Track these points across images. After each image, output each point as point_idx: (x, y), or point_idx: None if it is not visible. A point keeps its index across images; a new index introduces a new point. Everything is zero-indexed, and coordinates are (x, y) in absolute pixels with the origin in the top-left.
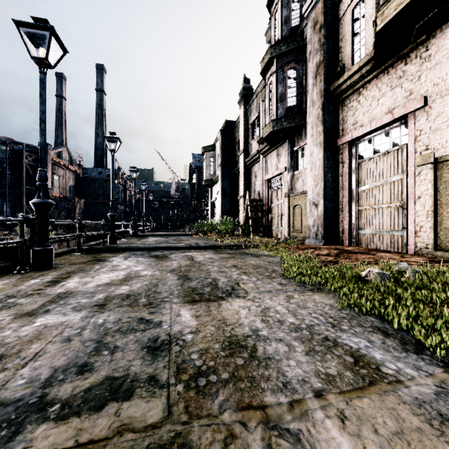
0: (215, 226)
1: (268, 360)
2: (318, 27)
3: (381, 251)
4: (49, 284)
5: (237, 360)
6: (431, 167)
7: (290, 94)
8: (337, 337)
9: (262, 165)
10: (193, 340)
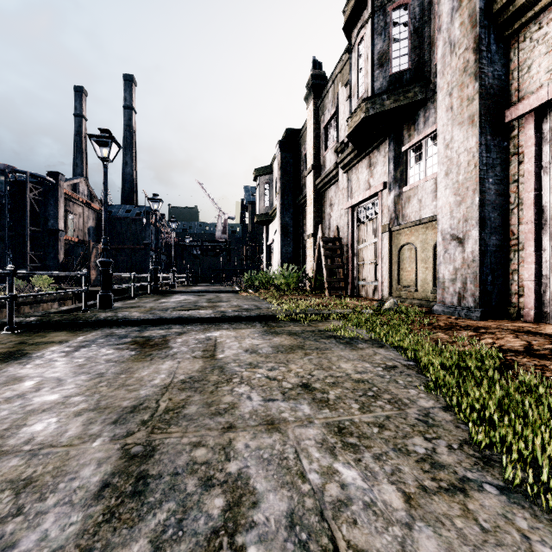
0: (270, 279)
1: None
2: None
3: None
4: None
5: None
6: None
7: (396, 52)
8: None
9: (341, 185)
10: None
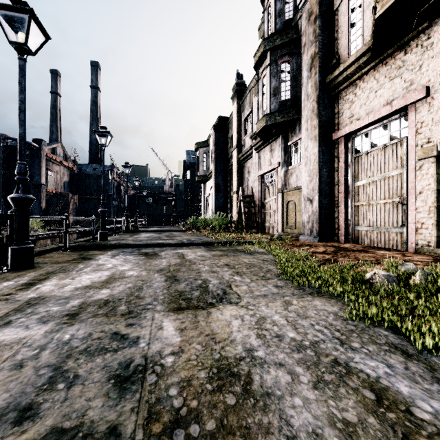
0: (208, 222)
1: (266, 398)
2: (313, 18)
3: (379, 249)
4: (22, 287)
5: (227, 397)
6: (433, 160)
7: (283, 88)
8: (348, 360)
9: (255, 160)
10: (173, 365)
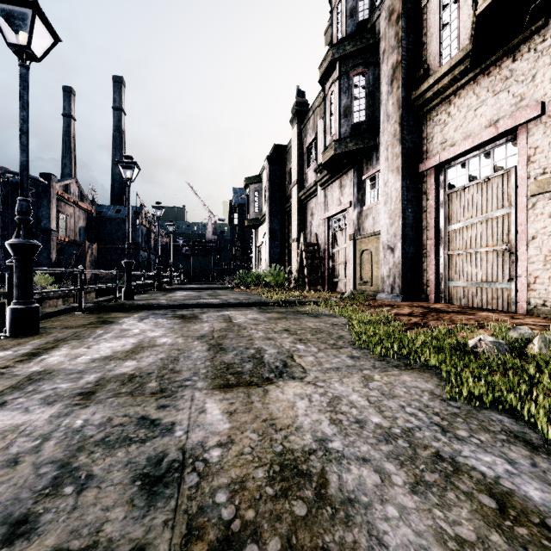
0: (260, 277)
1: (349, 506)
2: (394, 18)
3: (480, 309)
4: (23, 358)
5: (295, 505)
6: (550, 197)
7: (357, 107)
8: (455, 454)
9: (320, 199)
10: (221, 461)
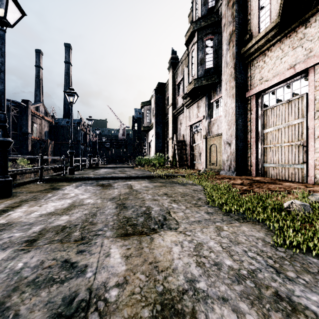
0: (150, 160)
1: None
2: (231, 4)
3: (284, 181)
4: None
5: None
6: None
7: (207, 59)
8: (289, 293)
9: (185, 114)
10: (117, 301)
